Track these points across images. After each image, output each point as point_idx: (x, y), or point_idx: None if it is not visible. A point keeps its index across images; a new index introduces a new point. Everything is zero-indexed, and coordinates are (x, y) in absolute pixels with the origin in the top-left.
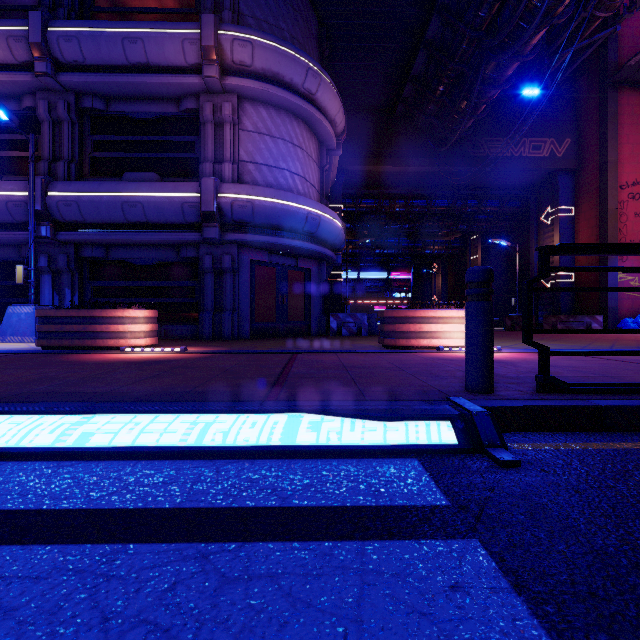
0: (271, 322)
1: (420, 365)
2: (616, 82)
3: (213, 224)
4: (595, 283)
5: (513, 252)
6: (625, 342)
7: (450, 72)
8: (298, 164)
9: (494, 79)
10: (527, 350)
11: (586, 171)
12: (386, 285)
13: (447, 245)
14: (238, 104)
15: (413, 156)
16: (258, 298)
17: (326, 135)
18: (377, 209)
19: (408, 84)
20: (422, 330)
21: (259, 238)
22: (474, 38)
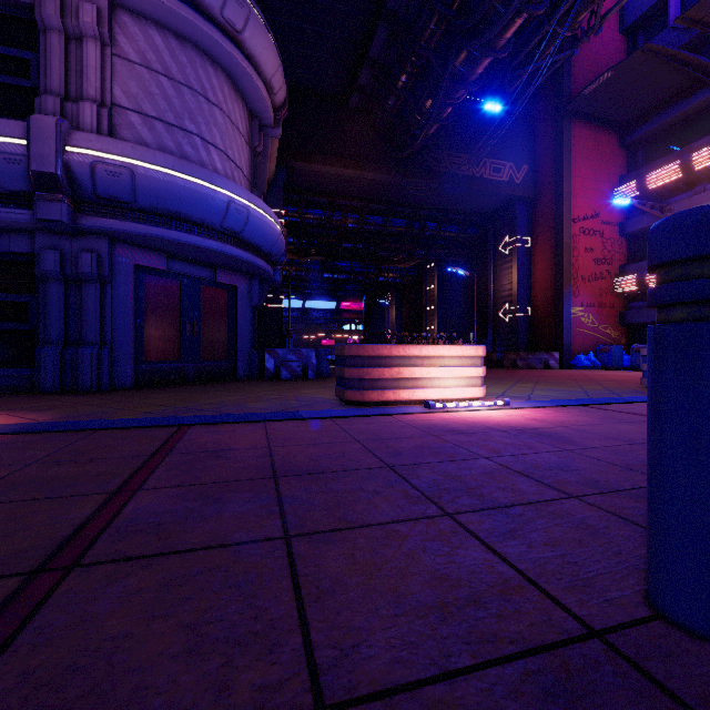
0: (173, 361)
1: (426, 455)
2: (570, 111)
3: (56, 196)
4: (551, 318)
5: (470, 283)
6: (609, 383)
7: (415, 58)
8: (216, 131)
9: (463, 75)
10: (539, 402)
11: (542, 201)
12: (335, 316)
13: (402, 273)
14: (111, 13)
15: (370, 160)
16: (150, 325)
17: (259, 101)
18: (326, 222)
19: (365, 68)
20: (401, 376)
21: (146, 229)
22: (444, 17)
